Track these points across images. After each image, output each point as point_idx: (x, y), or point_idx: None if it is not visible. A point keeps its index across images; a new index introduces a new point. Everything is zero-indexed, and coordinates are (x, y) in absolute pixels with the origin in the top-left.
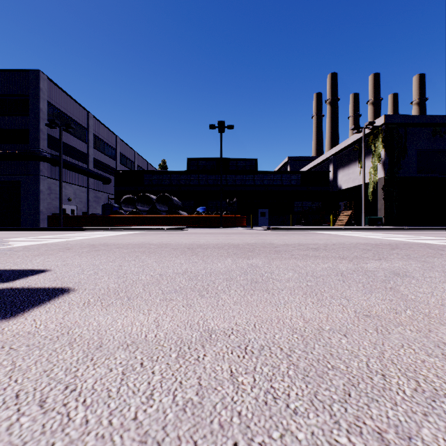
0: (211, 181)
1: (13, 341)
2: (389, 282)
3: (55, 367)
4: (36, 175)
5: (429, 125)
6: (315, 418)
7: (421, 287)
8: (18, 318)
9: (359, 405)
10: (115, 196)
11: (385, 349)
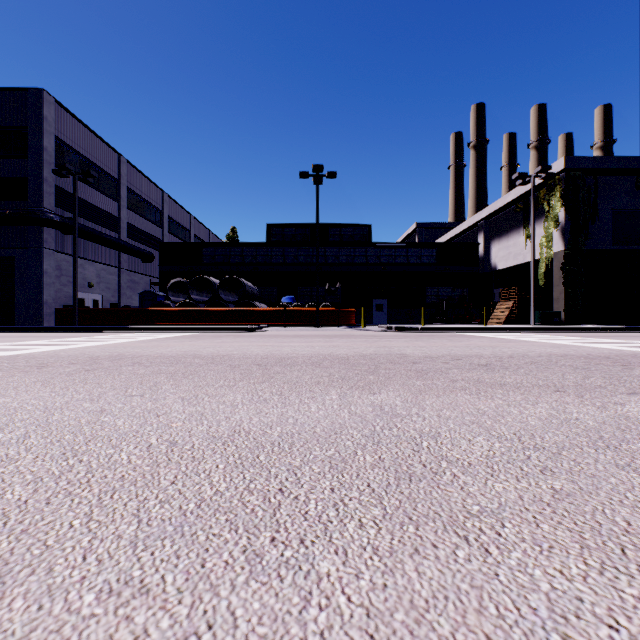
0: (303, 258)
1: None
2: None
3: None
4: (38, 248)
5: (632, 173)
6: None
7: None
8: None
9: None
10: (160, 280)
11: None
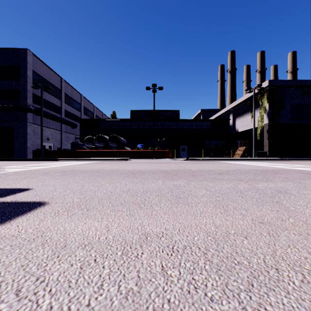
0: (147, 126)
1: (0, 242)
2: (275, 197)
3: (30, 263)
4: (25, 122)
5: (300, 87)
6: (227, 305)
7: (298, 201)
8: (6, 224)
9: (261, 294)
10: (80, 136)
11: (276, 248)
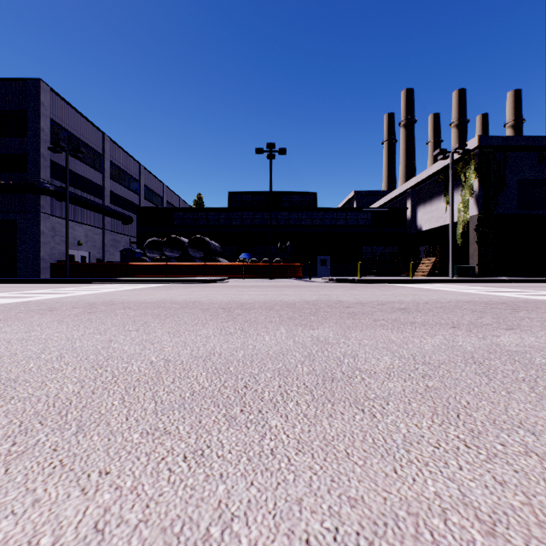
0: (258, 220)
1: None
2: None
3: None
4: (36, 213)
5: (535, 149)
6: None
7: None
8: None
9: None
10: (137, 239)
11: None
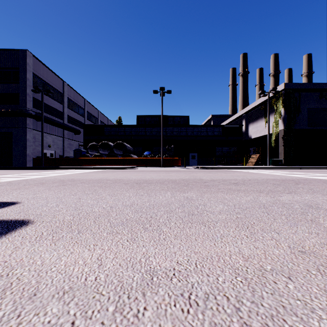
0: (155, 132)
1: None
2: (308, 214)
3: None
4: (24, 128)
5: (317, 91)
6: None
7: None
8: None
9: None
10: (83, 143)
11: None
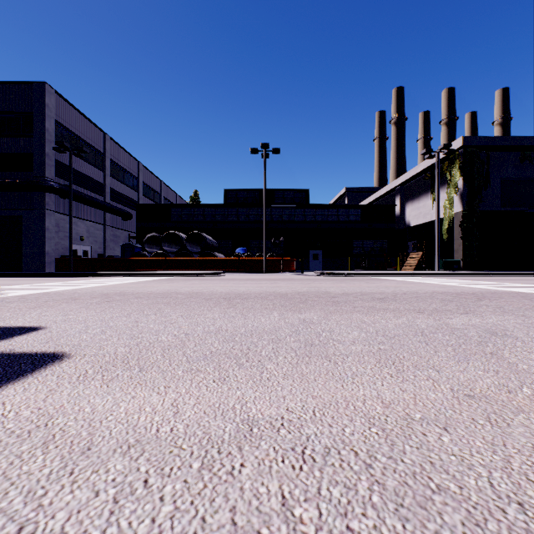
0: (253, 216)
1: None
2: (487, 345)
3: (12, 488)
4: (41, 210)
5: (516, 149)
6: None
7: (531, 352)
8: None
9: None
10: (137, 234)
11: (509, 454)
